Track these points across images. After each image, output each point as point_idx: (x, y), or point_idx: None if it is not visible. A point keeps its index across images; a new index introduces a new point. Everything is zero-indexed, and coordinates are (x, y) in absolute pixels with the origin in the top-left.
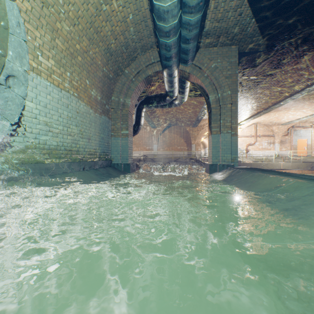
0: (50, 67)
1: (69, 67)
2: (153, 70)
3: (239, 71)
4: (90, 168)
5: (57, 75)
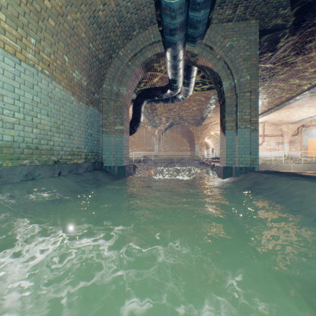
0: None
1: (34, 32)
2: (154, 52)
3: None
4: (70, 172)
5: (11, 38)
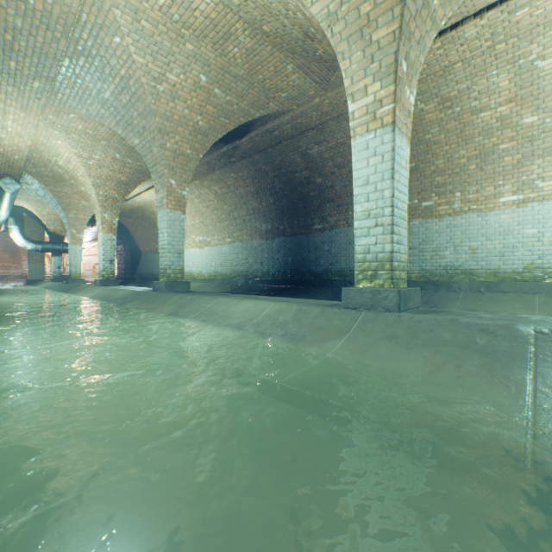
0: None
1: None
2: None
3: None
4: None
5: None
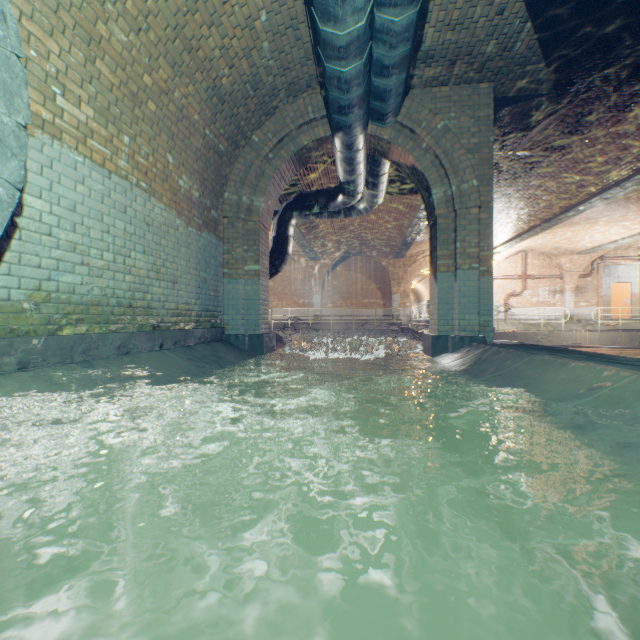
0: (84, 123)
1: (128, 125)
2: (313, 136)
3: (495, 139)
4: (176, 344)
5: (100, 141)
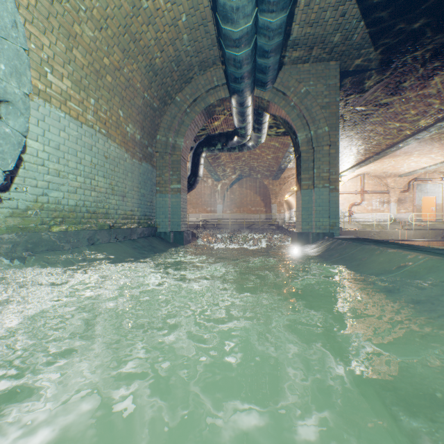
0: (65, 91)
1: (93, 92)
2: (217, 97)
3: (340, 98)
4: (125, 238)
5: (75, 103)
